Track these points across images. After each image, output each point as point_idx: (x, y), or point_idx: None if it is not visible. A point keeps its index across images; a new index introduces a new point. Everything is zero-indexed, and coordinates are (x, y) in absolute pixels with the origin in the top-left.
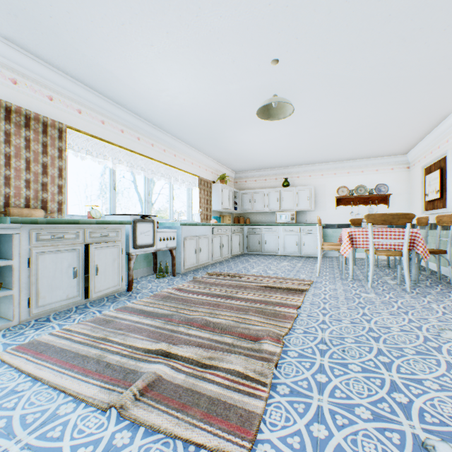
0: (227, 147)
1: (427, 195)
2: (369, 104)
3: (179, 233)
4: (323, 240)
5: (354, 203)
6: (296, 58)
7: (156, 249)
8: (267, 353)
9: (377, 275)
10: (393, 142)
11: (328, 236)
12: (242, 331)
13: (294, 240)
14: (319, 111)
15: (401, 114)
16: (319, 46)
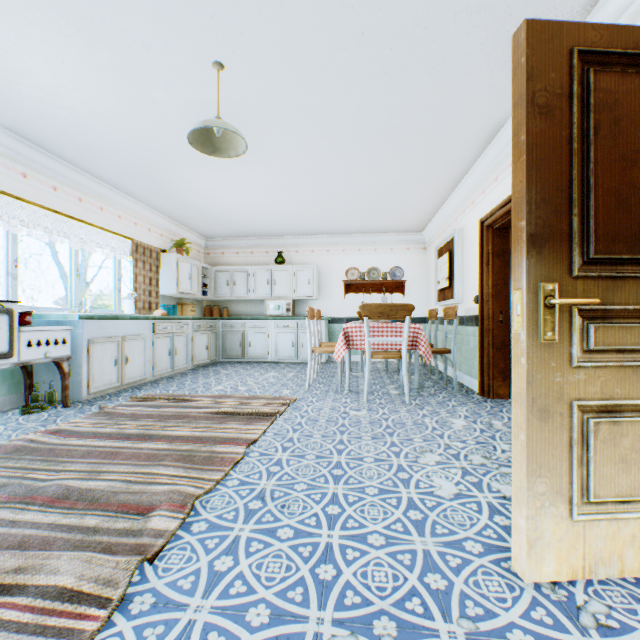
0: (180, 196)
1: (439, 283)
2: (367, 159)
3: (78, 332)
4: (330, 339)
5: (366, 291)
6: (251, 68)
7: (19, 362)
8: (150, 535)
9: (382, 383)
10: (405, 214)
11: (335, 333)
12: (128, 499)
13: (290, 340)
14: (305, 158)
15: (406, 178)
16: (280, 57)
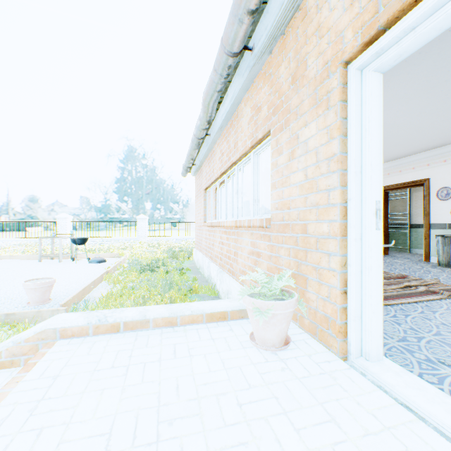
0: None
1: None
2: None
3: None
4: None
5: None
6: None
7: None
8: (418, 279)
9: None
10: None
11: None
12: (394, 276)
13: None
14: None
15: None
16: None
